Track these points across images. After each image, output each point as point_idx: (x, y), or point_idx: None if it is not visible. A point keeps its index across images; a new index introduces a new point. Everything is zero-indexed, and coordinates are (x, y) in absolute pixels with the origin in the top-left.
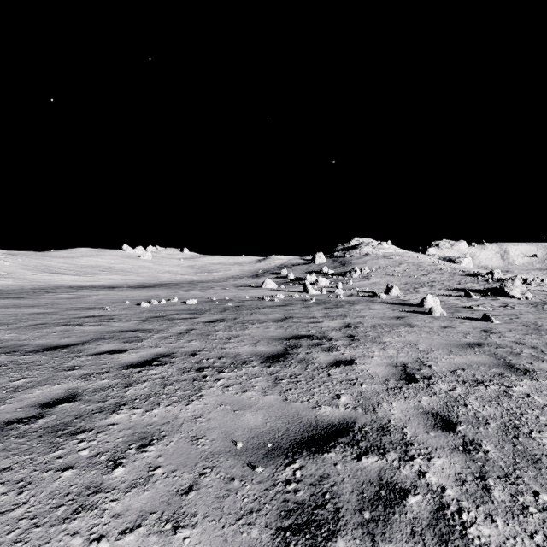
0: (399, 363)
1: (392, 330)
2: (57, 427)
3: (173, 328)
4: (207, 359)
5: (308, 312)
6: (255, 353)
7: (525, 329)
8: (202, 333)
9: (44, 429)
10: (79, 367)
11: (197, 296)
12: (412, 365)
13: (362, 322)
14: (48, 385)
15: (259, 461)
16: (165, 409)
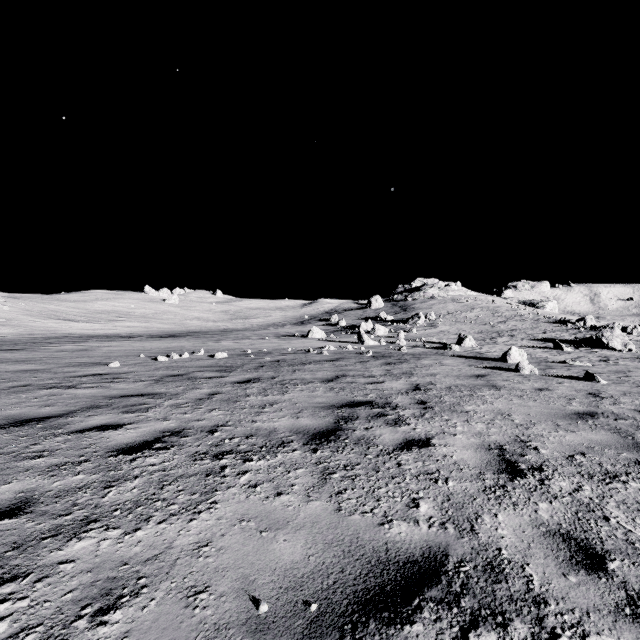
0: (493, 444)
1: (474, 393)
2: None
3: (192, 392)
4: (230, 438)
5: (364, 369)
6: (297, 429)
7: None
8: (228, 399)
9: None
10: (50, 453)
11: (229, 347)
12: (511, 447)
13: (434, 383)
14: None
15: None
16: (155, 530)
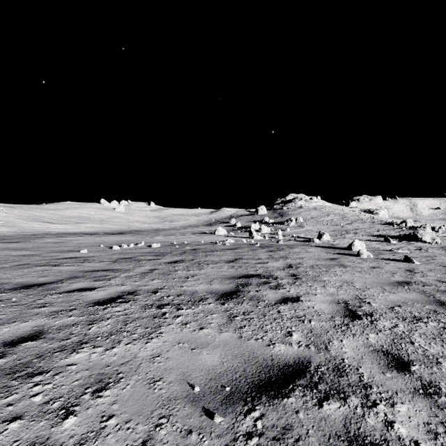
0: (341, 300)
1: (329, 270)
2: (15, 368)
3: (139, 268)
4: (167, 296)
5: (254, 254)
6: (211, 291)
7: (443, 269)
8: (163, 273)
9: (2, 370)
10: (50, 305)
11: (161, 241)
12: (352, 302)
13: (302, 263)
14: (17, 322)
15: (217, 408)
16: (125, 348)
